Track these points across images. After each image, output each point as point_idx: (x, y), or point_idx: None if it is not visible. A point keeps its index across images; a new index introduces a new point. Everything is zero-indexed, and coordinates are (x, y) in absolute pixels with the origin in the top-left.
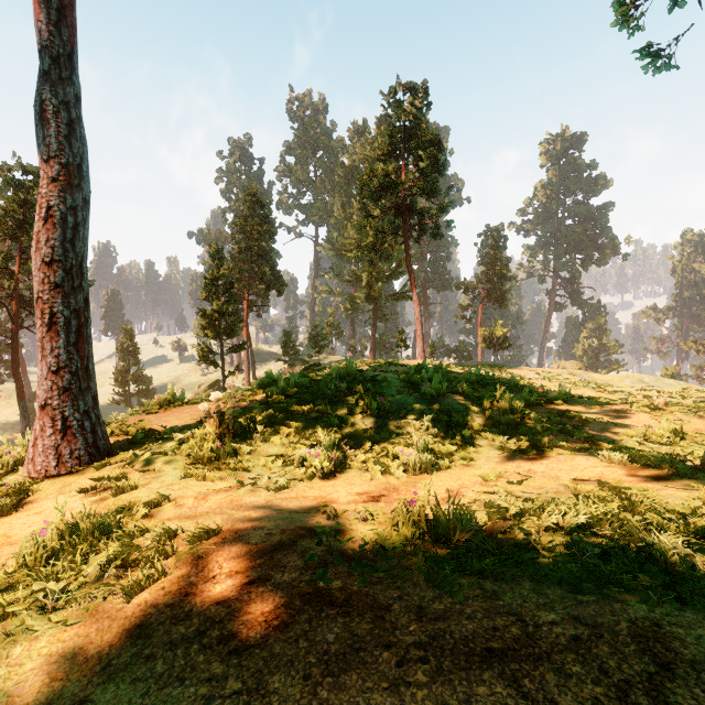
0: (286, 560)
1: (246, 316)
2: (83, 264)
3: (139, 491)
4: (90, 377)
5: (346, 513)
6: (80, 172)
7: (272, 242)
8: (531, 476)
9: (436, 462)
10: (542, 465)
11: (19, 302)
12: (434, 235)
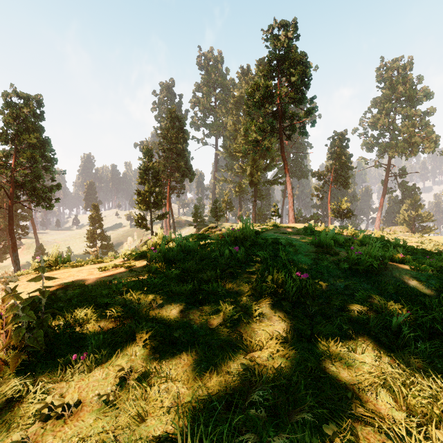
0: None
1: (168, 196)
2: None
3: None
4: None
5: None
6: None
7: (186, 146)
8: None
9: None
10: None
11: (15, 185)
12: (301, 132)
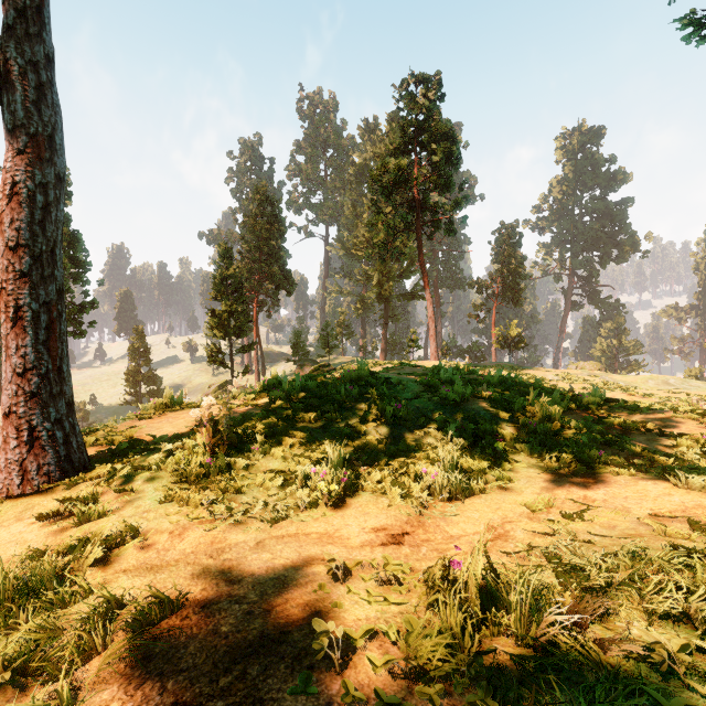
0: (266, 683)
1: (255, 316)
2: (55, 251)
3: (107, 520)
4: (64, 380)
5: (359, 567)
6: (52, 144)
7: (282, 241)
8: (591, 506)
9: (468, 484)
10: (599, 490)
11: None
12: (448, 231)
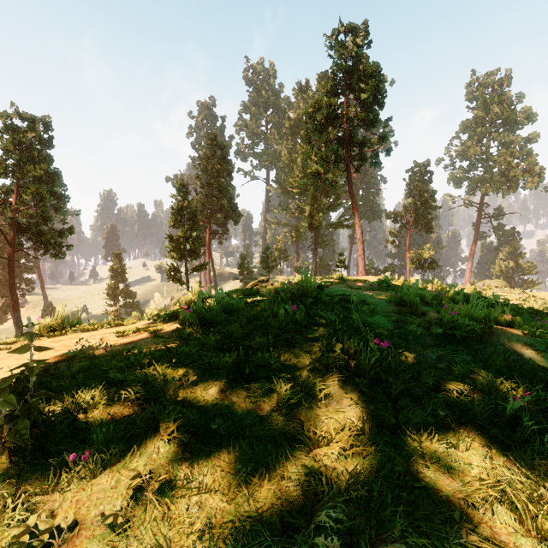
0: None
1: (208, 242)
2: None
3: None
4: None
5: None
6: None
7: (230, 180)
8: None
9: None
10: None
11: (17, 228)
12: (374, 163)
